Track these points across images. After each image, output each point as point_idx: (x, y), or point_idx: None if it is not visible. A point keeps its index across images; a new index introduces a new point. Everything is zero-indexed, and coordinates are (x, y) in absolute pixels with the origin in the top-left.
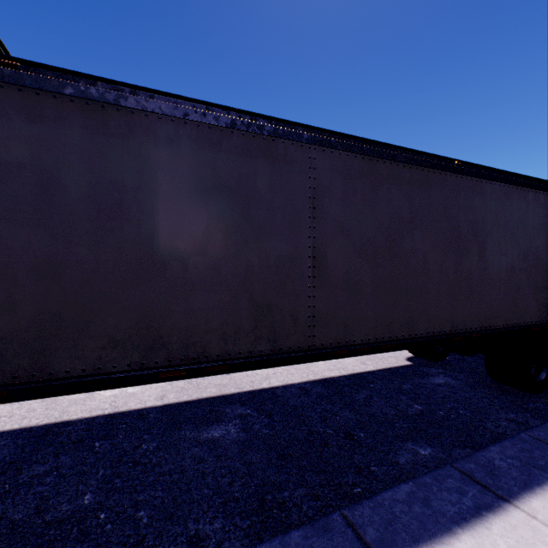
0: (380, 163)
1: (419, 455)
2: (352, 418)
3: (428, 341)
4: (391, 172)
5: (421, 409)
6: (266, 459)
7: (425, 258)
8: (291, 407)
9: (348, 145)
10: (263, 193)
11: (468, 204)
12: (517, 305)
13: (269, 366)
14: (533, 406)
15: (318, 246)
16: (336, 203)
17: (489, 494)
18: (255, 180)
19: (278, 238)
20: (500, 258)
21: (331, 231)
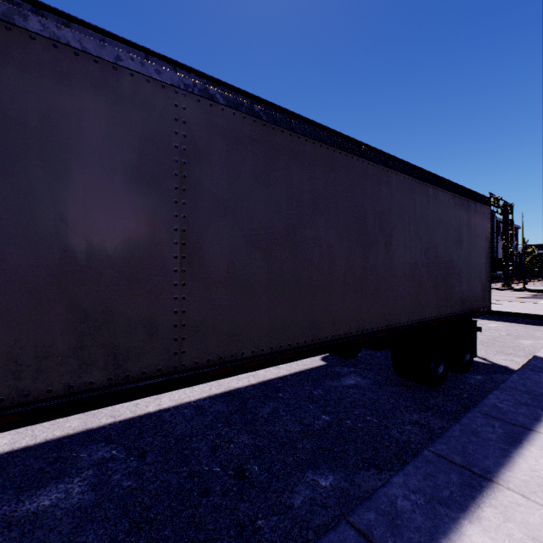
0: (277, 132)
1: (319, 489)
2: (249, 443)
3: (333, 345)
4: (291, 145)
5: (329, 420)
6: (110, 537)
7: (331, 250)
8: (176, 437)
9: (233, 99)
10: (95, 143)
11: (375, 193)
12: (420, 300)
13: (106, 403)
14: (433, 402)
15: (191, 229)
16: (218, 173)
17: None
18: (80, 122)
19: (123, 214)
20: (405, 252)
21: (210, 210)
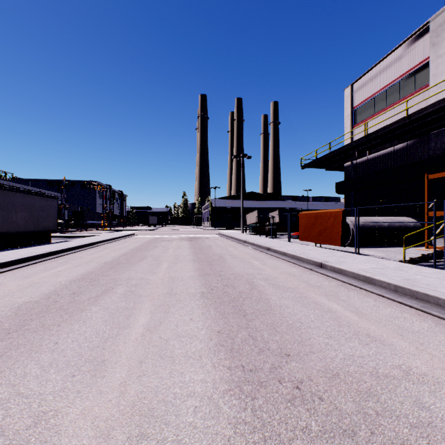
0: None
1: None
2: None
3: None
4: None
5: None
6: None
7: None
8: None
9: None
10: None
11: (12, 199)
12: (28, 226)
13: None
14: None
15: None
16: None
17: (12, 250)
18: None
19: None
20: (22, 213)
21: None
